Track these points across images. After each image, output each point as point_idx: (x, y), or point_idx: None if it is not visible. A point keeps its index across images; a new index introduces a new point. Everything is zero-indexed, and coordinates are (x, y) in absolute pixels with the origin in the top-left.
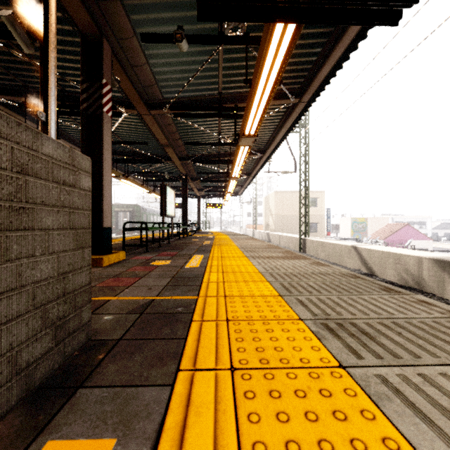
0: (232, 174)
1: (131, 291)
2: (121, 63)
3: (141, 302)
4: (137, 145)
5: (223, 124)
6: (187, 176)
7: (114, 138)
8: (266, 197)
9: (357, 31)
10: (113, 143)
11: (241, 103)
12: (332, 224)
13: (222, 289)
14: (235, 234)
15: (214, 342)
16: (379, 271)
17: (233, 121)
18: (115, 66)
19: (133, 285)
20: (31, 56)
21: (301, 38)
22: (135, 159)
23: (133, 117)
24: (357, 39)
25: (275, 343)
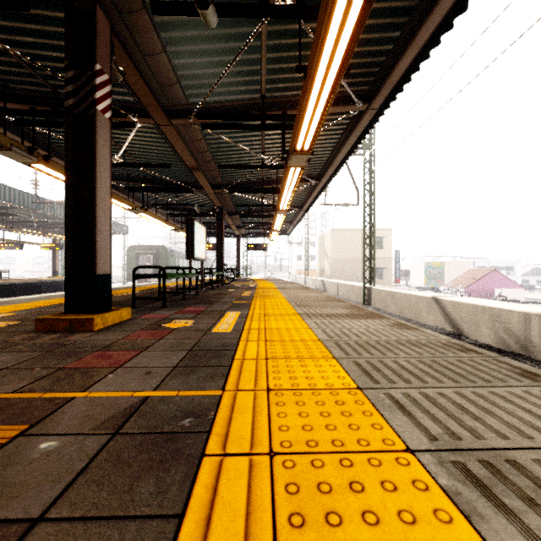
0: (279, 205)
1: (116, 378)
2: (129, 50)
3: (124, 404)
4: (158, 169)
5: (267, 140)
6: (222, 209)
7: (128, 159)
8: (320, 236)
9: (453, 2)
10: (126, 165)
11: (291, 110)
12: (401, 270)
13: (264, 373)
14: (283, 282)
15: (242, 528)
16: (469, 331)
17: (280, 137)
18: (118, 52)
19: (125, 365)
20: (7, 42)
21: (374, 15)
22: (156, 187)
23: (150, 130)
24: (453, 12)
25: (377, 534)
